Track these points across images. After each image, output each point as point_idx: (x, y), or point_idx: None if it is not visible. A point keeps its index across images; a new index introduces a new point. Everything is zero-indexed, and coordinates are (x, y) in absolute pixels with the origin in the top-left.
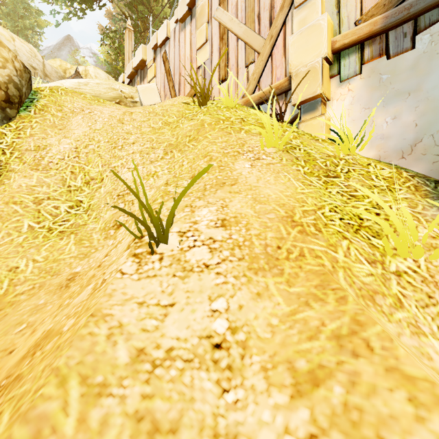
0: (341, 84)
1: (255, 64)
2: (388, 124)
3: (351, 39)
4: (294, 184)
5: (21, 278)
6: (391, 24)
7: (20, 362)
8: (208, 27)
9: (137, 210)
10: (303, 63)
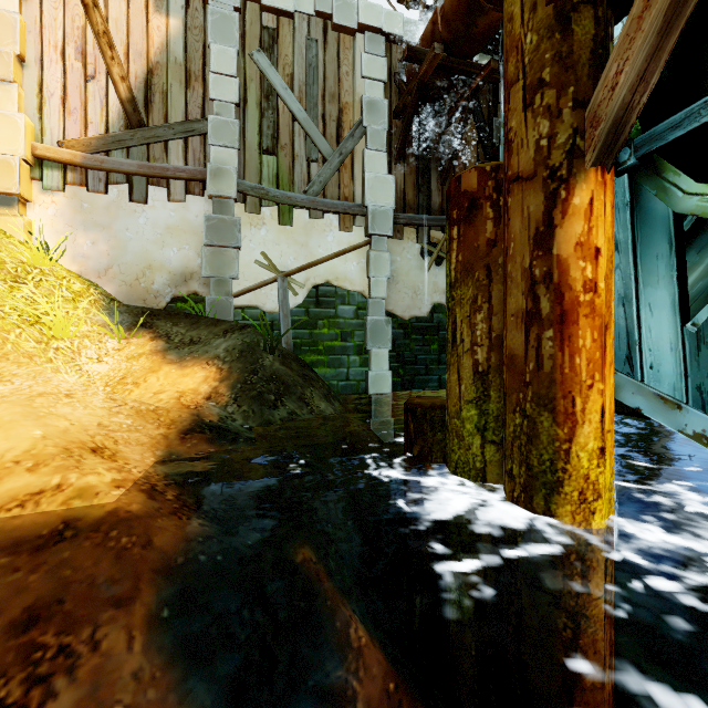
0: (45, 191)
1: None
2: (89, 247)
3: (54, 156)
4: None
5: None
6: (89, 166)
7: None
8: None
9: None
10: None
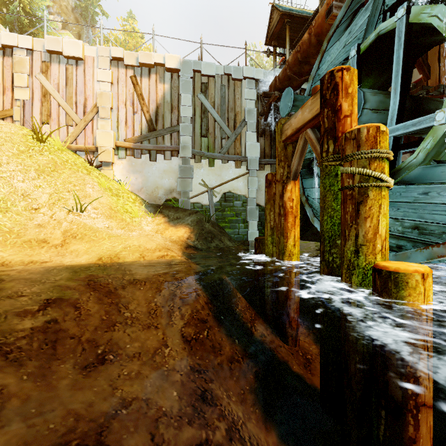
0: (119, 159)
1: (74, 129)
2: (134, 180)
3: (123, 145)
4: (109, 199)
5: (9, 226)
6: (135, 148)
7: (65, 234)
8: (28, 77)
9: (44, 203)
10: (104, 145)
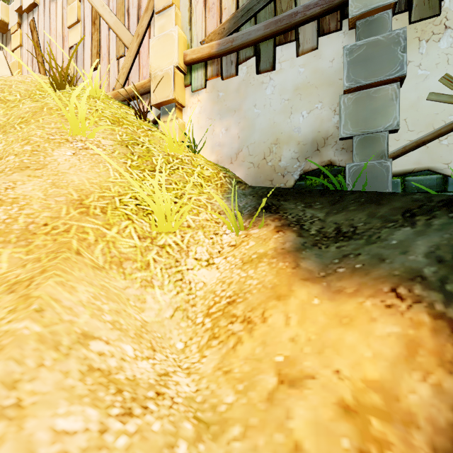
0: (193, 94)
1: (124, 59)
2: (223, 134)
3: (197, 56)
4: (110, 174)
5: None
6: (222, 51)
7: None
8: (80, 5)
9: None
10: (160, 67)
